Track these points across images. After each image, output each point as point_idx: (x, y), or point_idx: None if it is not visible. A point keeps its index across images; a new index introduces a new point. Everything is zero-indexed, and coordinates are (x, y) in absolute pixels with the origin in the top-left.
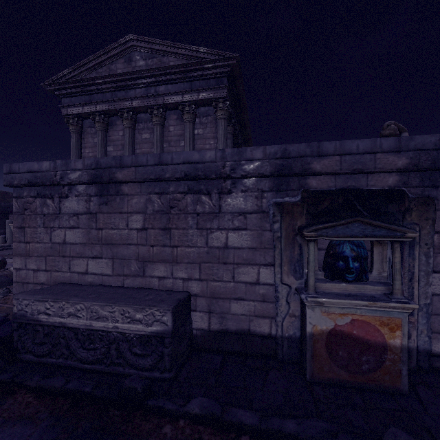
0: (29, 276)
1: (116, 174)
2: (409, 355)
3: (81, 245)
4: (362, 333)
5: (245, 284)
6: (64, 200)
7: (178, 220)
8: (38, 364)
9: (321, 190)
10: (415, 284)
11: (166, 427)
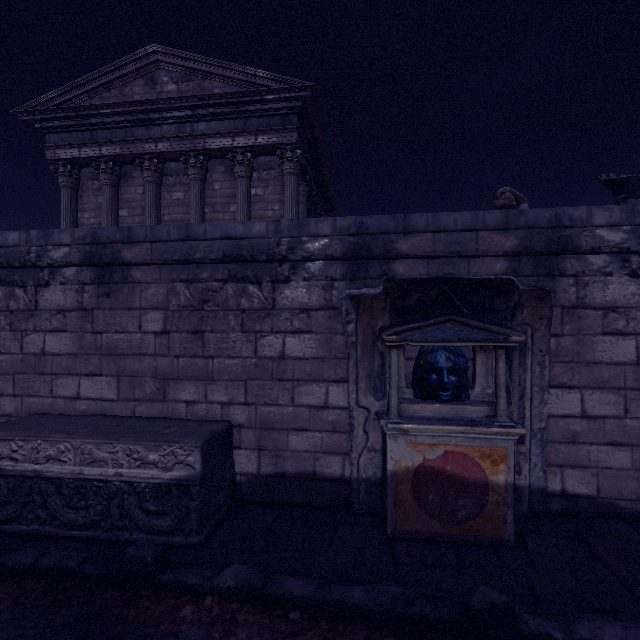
0: None
1: (122, 253)
2: (519, 496)
3: (69, 356)
4: (458, 469)
5: (309, 409)
6: (42, 290)
7: (214, 319)
8: None
9: (409, 279)
10: (527, 403)
11: (185, 608)
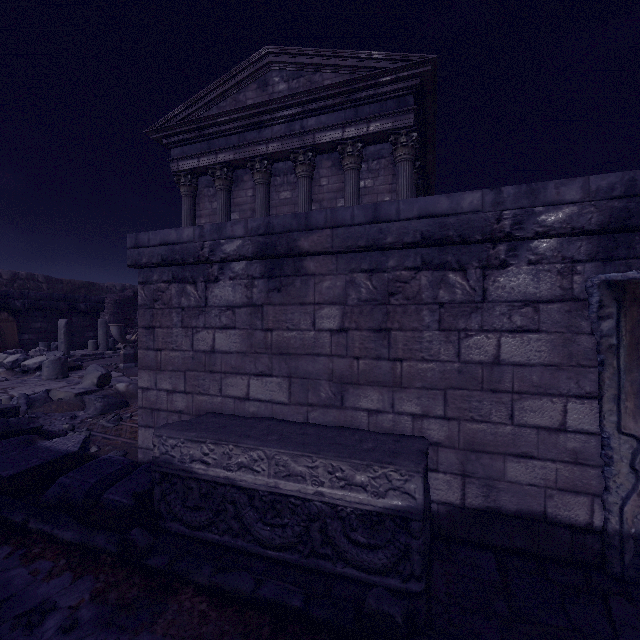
0: (161, 399)
1: (299, 242)
2: None
3: (238, 354)
4: None
5: (536, 431)
6: (212, 285)
7: (403, 315)
8: (192, 541)
9: None
10: None
11: None
